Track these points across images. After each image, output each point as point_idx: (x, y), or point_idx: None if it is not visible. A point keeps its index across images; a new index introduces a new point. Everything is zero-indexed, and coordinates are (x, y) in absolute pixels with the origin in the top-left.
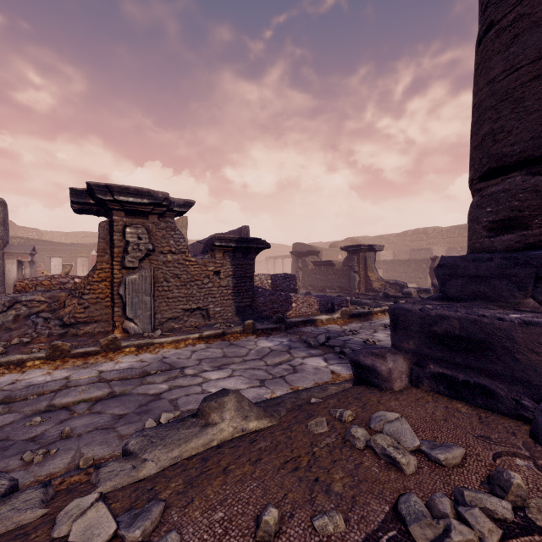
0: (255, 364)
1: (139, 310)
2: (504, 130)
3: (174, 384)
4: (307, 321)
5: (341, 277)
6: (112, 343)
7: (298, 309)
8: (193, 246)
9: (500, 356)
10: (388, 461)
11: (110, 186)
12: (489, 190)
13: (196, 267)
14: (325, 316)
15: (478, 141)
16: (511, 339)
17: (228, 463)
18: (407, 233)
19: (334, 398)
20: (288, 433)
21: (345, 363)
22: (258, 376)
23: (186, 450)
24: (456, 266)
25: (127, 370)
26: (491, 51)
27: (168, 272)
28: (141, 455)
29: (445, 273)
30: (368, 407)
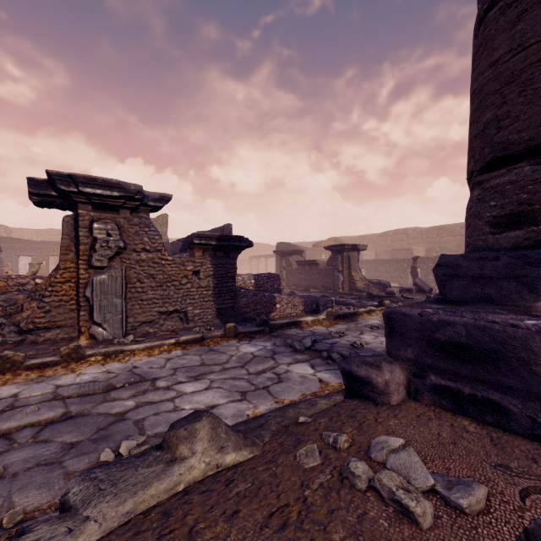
0: (236, 373)
1: (108, 314)
2: (510, 116)
3: (142, 400)
4: (292, 323)
5: (325, 276)
6: (74, 352)
7: (282, 310)
8: (173, 244)
9: (514, 368)
10: (398, 509)
11: (74, 176)
12: (492, 183)
13: (173, 266)
14: (310, 317)
15: (479, 129)
16: (528, 349)
17: (196, 520)
18: (388, 233)
19: (325, 416)
20: (273, 468)
21: (334, 370)
22: (239, 387)
23: (143, 499)
24: (458, 265)
25: (89, 384)
26: (494, 30)
27: (142, 272)
28: (83, 510)
29: (445, 273)
30: (365, 428)
